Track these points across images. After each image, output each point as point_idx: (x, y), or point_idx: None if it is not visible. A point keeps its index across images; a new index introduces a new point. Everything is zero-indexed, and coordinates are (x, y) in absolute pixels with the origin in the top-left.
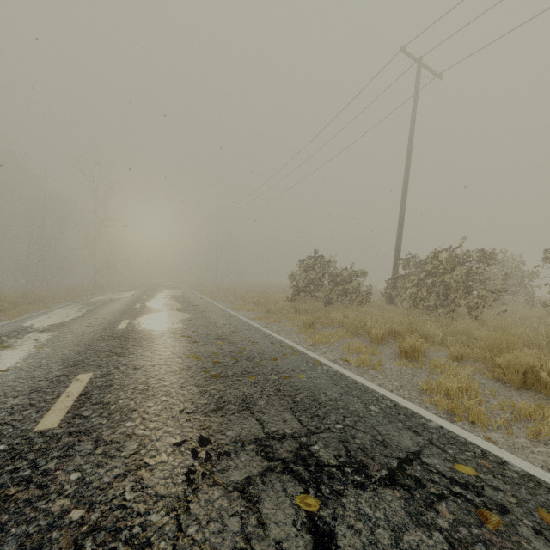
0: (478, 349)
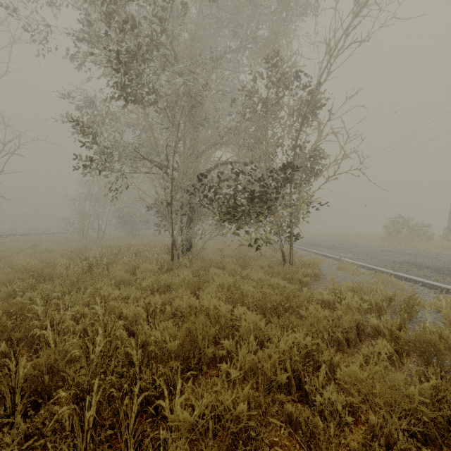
0: None
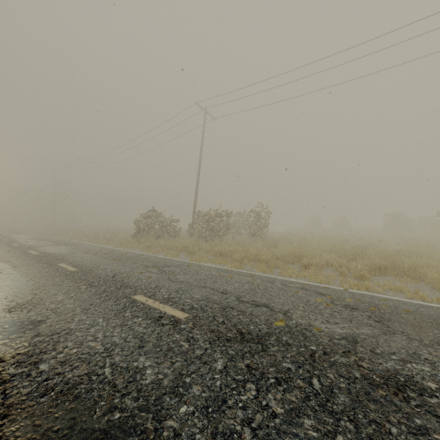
0: (211, 248)
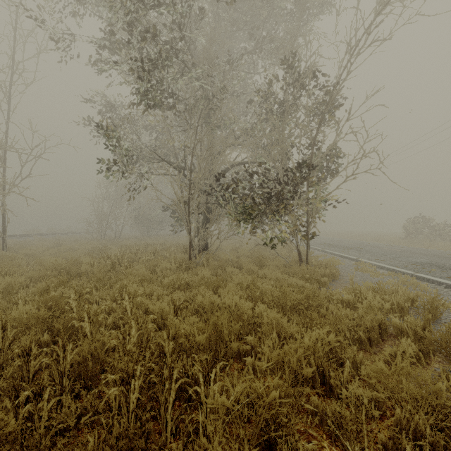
0: None
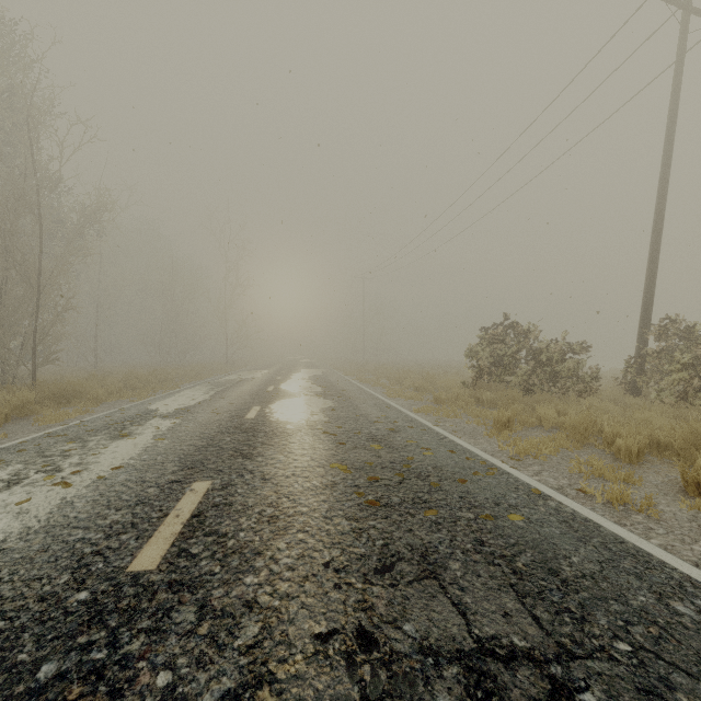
0: None
